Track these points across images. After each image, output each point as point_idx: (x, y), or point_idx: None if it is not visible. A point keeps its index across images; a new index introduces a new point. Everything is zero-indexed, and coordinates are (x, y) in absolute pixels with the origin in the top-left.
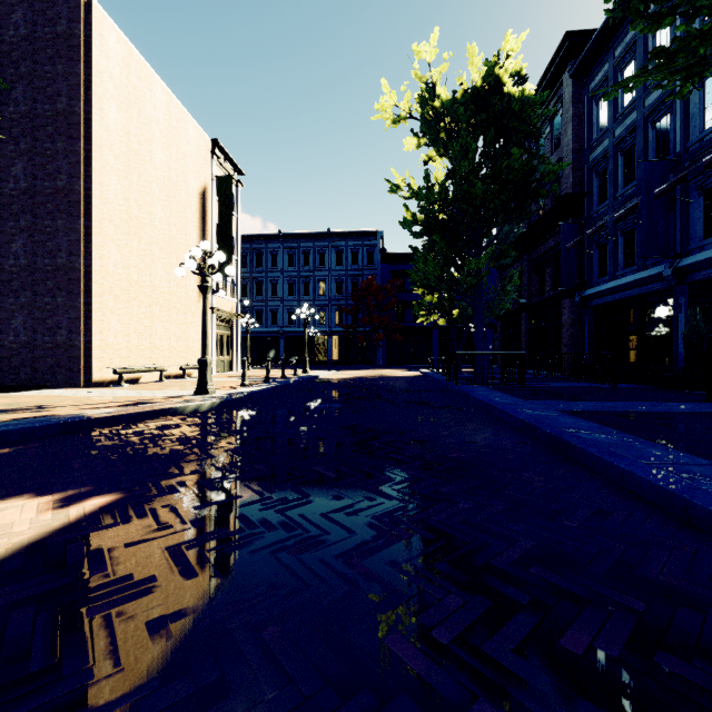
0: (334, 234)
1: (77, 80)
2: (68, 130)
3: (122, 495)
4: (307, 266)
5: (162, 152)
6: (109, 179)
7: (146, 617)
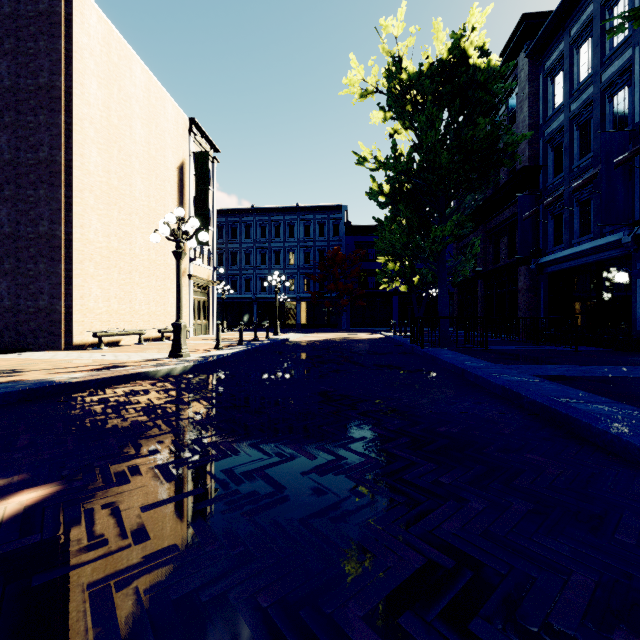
0: (302, 208)
1: (58, 56)
2: (50, 104)
3: (60, 487)
4: (278, 237)
5: (142, 128)
6: (90, 151)
7: None
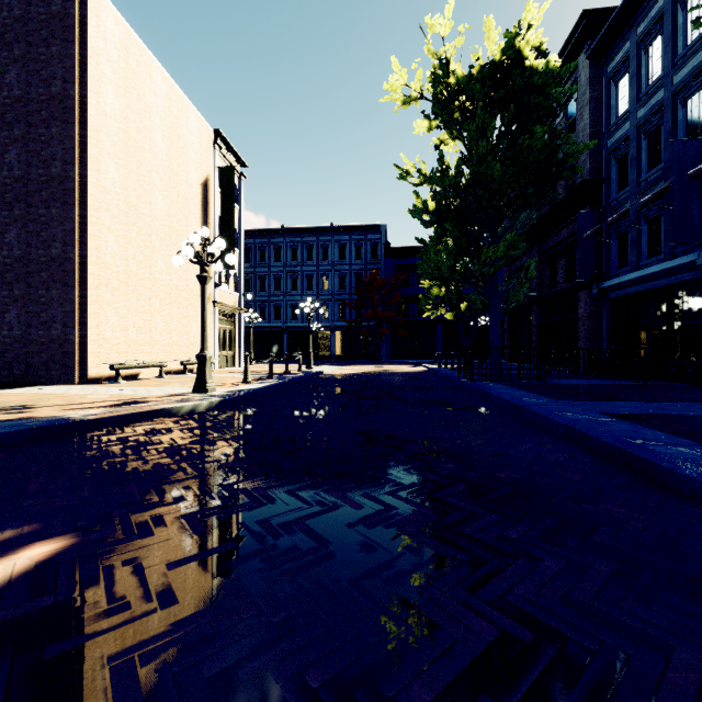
0: (337, 228)
1: (72, 62)
2: (63, 115)
3: (75, 540)
4: (310, 261)
5: (163, 141)
6: (106, 167)
7: None
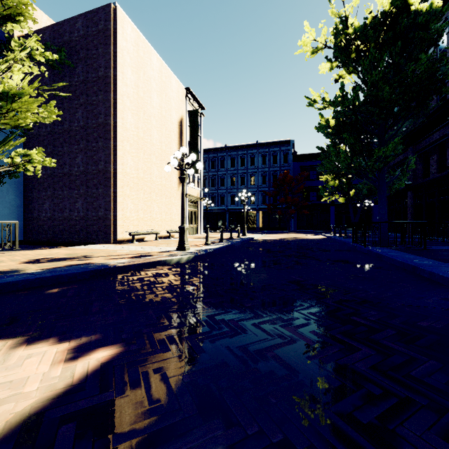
0: (260, 144)
1: (109, 56)
2: (104, 87)
3: (122, 349)
4: (243, 166)
5: (157, 97)
6: (127, 115)
7: None
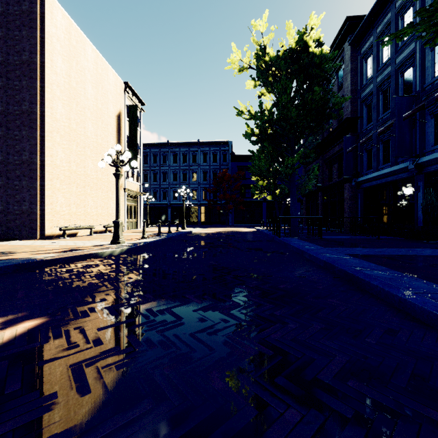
0: (202, 143)
1: (35, 41)
2: (29, 73)
3: (47, 319)
4: (185, 163)
5: (92, 89)
6: (57, 105)
7: (40, 436)
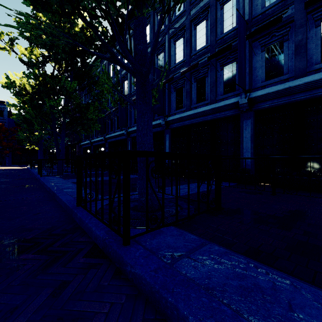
0: None
1: None
2: None
3: None
4: None
5: None
6: None
7: None
